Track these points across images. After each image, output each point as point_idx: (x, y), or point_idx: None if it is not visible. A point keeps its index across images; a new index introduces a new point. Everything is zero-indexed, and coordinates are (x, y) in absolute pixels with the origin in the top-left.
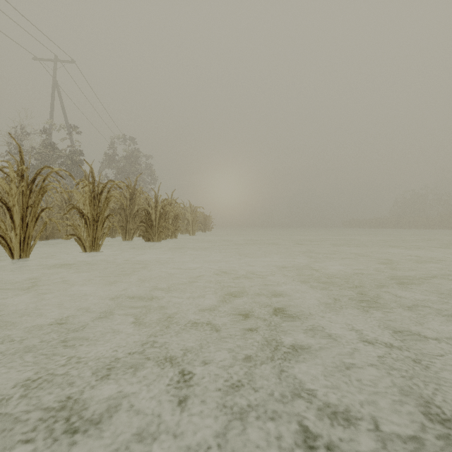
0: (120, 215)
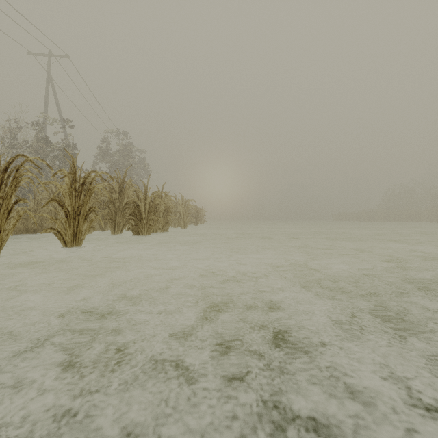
0: (109, 208)
